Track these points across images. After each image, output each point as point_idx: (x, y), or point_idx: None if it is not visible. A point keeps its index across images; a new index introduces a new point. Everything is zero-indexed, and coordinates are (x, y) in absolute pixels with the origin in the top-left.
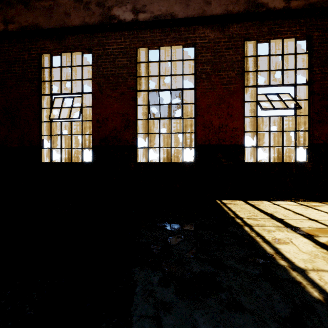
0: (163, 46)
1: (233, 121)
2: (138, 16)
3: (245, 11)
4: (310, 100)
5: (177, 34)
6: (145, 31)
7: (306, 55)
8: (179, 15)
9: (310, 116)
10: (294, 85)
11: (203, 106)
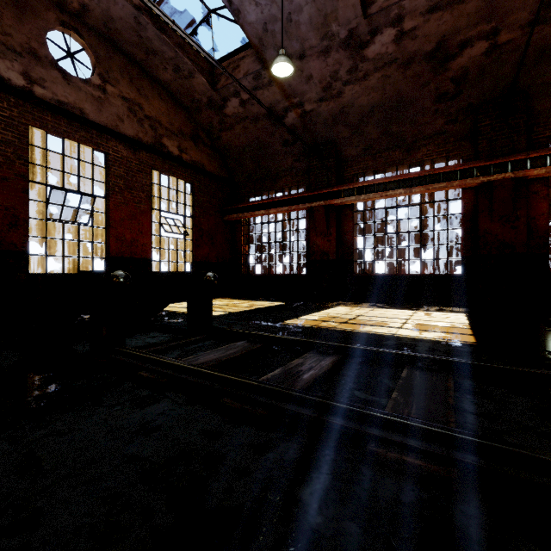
0: (69, 139)
1: (143, 238)
2: (33, 87)
3: (152, 144)
4: (193, 230)
5: (88, 134)
6: (45, 111)
7: (191, 195)
8: (90, 115)
9: (193, 241)
10: (185, 216)
11: (116, 218)
